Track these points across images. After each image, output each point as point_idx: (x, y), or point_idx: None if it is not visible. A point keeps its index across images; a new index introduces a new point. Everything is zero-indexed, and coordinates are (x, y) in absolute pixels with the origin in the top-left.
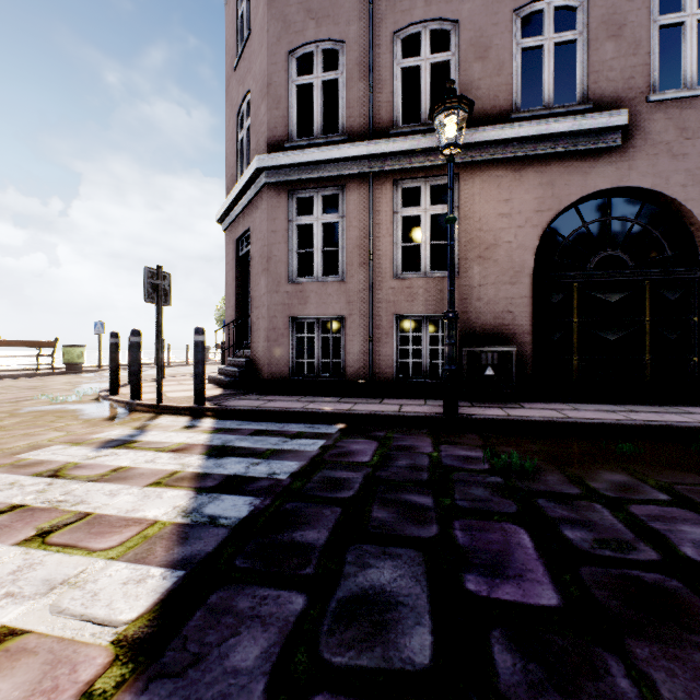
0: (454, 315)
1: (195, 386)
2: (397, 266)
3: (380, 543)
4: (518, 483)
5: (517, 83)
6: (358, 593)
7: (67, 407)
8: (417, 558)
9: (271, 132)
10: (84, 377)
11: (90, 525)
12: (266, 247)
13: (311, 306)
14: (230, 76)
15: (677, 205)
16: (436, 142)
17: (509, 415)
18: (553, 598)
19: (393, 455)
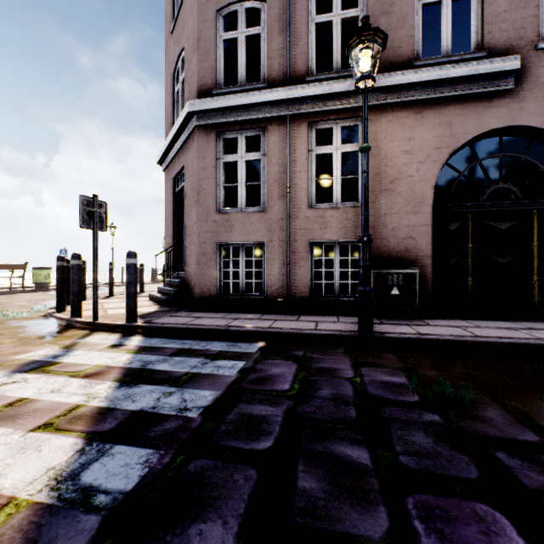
0: (368, 239)
1: (127, 305)
2: (312, 198)
3: None
4: (462, 424)
5: (419, 35)
6: None
7: (13, 323)
8: None
9: (201, 81)
10: (48, 295)
11: None
12: (196, 182)
13: (236, 233)
14: (168, 39)
15: None
16: (347, 87)
17: (419, 333)
18: None
19: (314, 381)
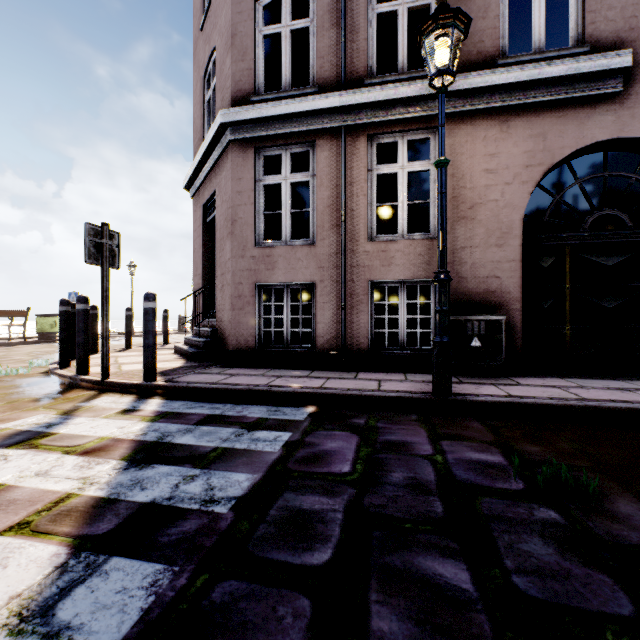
0: (447, 276)
1: (144, 360)
2: (372, 228)
3: None
4: (590, 525)
5: (504, 27)
6: None
7: (5, 382)
8: None
9: (237, 86)
10: (53, 347)
11: None
12: (231, 209)
13: (279, 272)
14: (197, 37)
15: None
16: (416, 91)
17: (510, 395)
18: None
19: (382, 460)
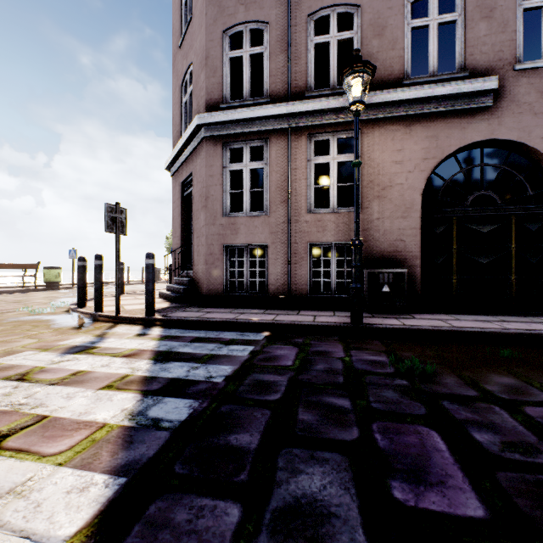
0: (359, 242)
1: (146, 301)
2: (310, 203)
3: (307, 446)
4: (422, 386)
5: (408, 56)
6: (291, 503)
7: (42, 317)
8: (343, 463)
9: (209, 96)
10: (60, 293)
11: (44, 428)
12: (205, 188)
13: (241, 236)
14: (176, 52)
15: (537, 153)
16: (343, 103)
17: (404, 324)
18: (479, 508)
19: (311, 360)
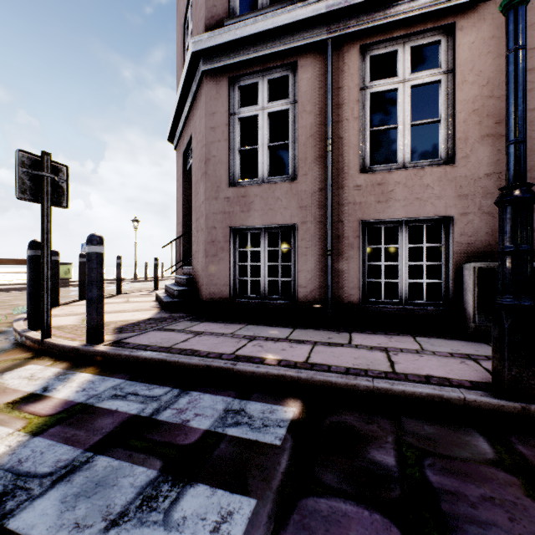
0: (530, 192)
1: (87, 316)
2: (364, 157)
3: None
4: None
5: None
6: None
7: None
8: None
9: (210, 13)
10: (61, 291)
11: None
12: (204, 147)
13: (255, 214)
14: None
15: None
16: None
17: None
18: None
19: None
